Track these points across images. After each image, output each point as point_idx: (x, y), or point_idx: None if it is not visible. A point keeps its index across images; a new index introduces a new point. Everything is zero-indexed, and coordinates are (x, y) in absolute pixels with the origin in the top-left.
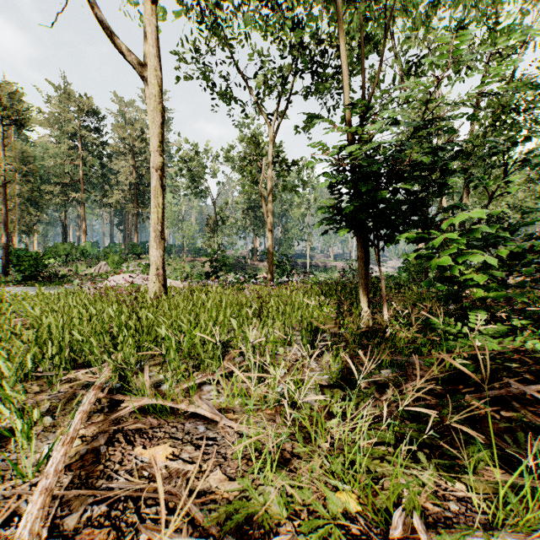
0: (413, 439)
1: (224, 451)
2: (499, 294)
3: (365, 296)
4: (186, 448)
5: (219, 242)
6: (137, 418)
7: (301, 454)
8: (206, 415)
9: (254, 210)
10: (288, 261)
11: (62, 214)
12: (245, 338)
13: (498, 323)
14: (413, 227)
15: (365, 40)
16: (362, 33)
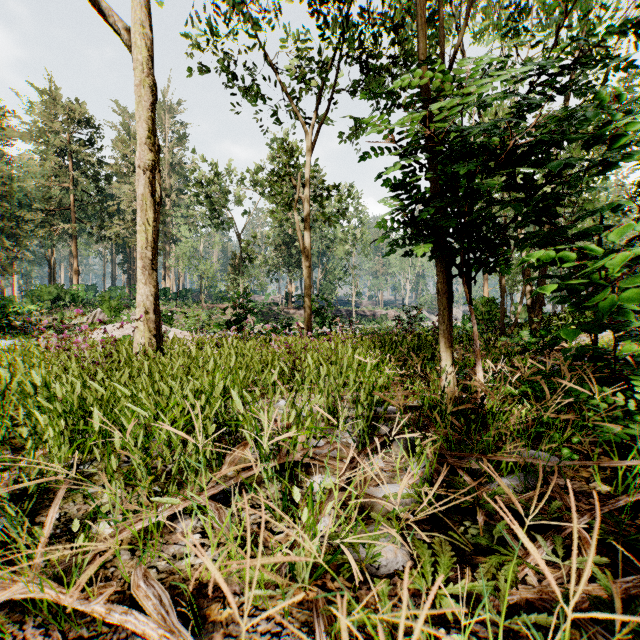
0: None
1: None
2: None
3: (449, 350)
4: None
5: (246, 285)
6: None
7: None
8: (147, 636)
9: (288, 247)
10: (331, 308)
11: (49, 250)
12: (258, 430)
13: None
14: (527, 243)
15: (429, 23)
16: None
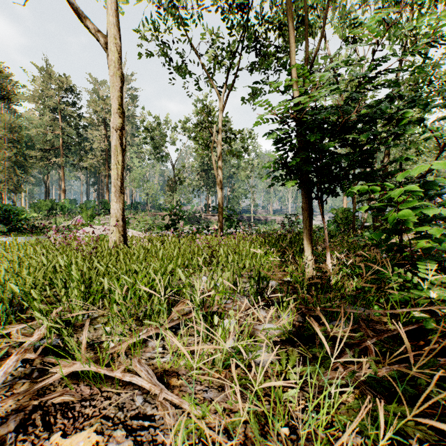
0: (400, 430)
1: (160, 439)
2: (443, 244)
3: (309, 245)
4: (116, 433)
5: (178, 199)
6: (68, 386)
7: (256, 445)
8: (143, 386)
9: (207, 173)
10: (236, 215)
11: (45, 176)
12: (193, 291)
13: (440, 272)
14: (357, 179)
15: (302, 23)
16: (305, 0)
